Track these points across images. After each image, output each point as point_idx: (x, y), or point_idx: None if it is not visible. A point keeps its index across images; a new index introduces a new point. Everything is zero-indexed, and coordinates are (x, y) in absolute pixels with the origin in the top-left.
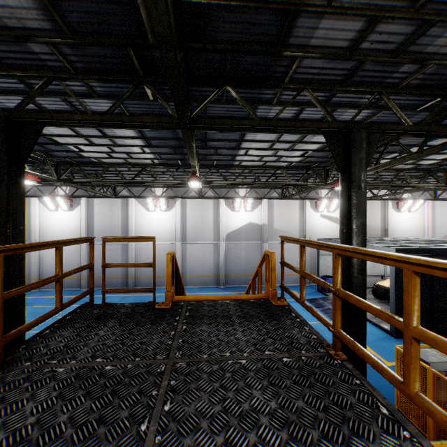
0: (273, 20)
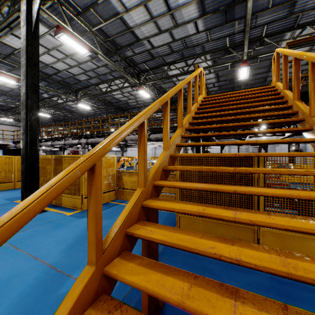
0: (262, 79)
